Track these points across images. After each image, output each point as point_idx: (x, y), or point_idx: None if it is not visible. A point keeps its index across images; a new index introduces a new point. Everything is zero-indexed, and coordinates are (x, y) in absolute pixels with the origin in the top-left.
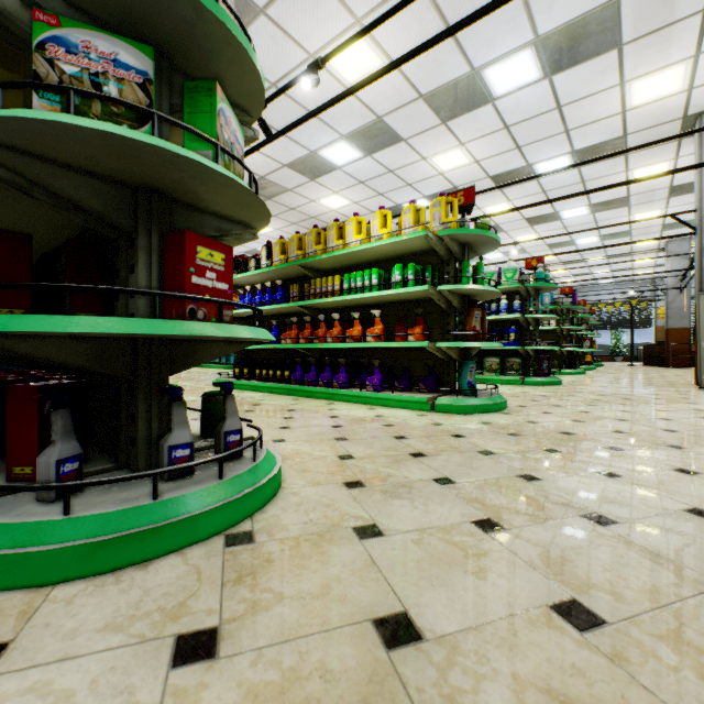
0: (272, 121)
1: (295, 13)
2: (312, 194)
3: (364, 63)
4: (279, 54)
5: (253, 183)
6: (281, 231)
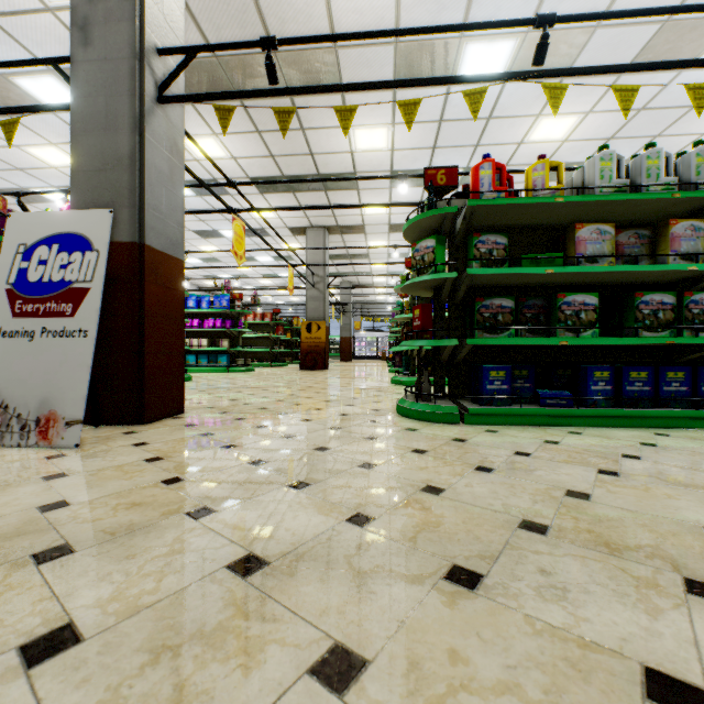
0: (443, 138)
1: (573, 90)
2: (370, 198)
3: (554, 133)
4: (526, 104)
5: (338, 174)
6: (280, 220)
